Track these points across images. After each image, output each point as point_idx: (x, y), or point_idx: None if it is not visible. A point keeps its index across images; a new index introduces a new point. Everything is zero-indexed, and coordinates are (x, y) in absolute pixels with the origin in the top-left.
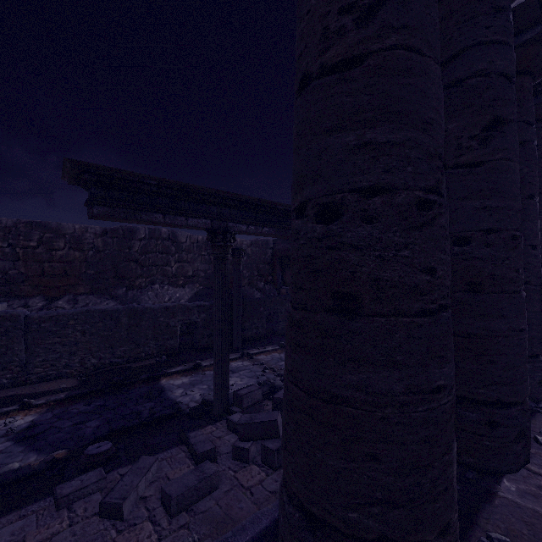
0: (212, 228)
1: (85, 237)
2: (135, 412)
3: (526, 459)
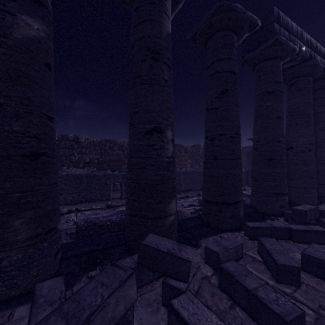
0: None
1: (188, 148)
2: (244, 195)
3: None
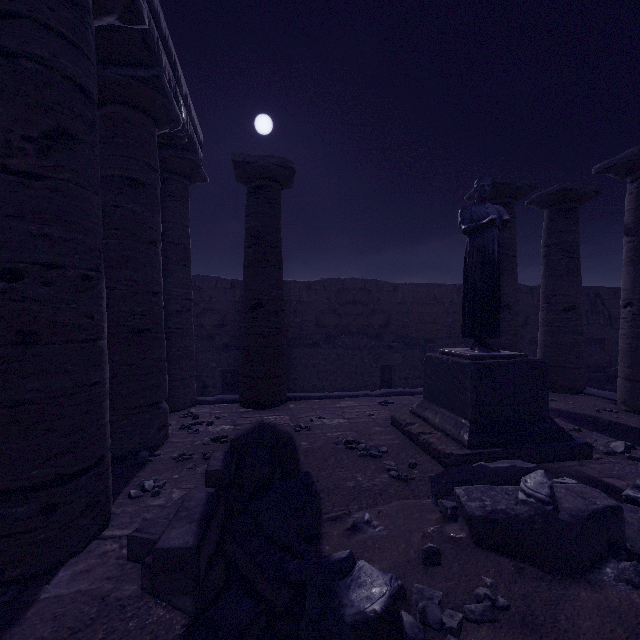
0: None
1: None
2: None
3: (102, 527)
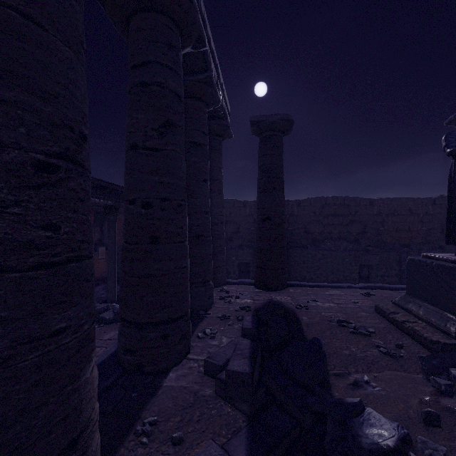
0: None
1: None
2: None
3: (187, 352)
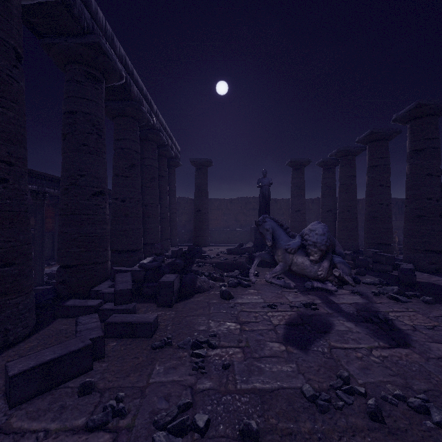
0: (38, 190)
1: None
2: None
3: None
